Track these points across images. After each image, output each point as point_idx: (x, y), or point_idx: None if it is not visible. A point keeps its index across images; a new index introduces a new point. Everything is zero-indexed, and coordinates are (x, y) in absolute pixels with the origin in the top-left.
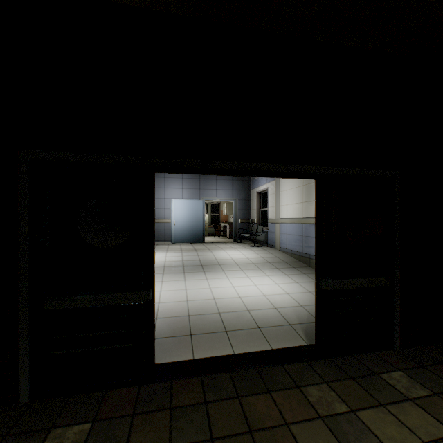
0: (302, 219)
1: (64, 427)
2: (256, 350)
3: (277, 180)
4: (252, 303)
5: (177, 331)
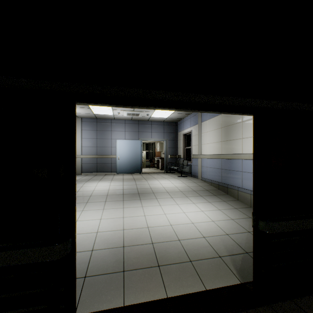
0: (220, 155)
1: None
2: (190, 292)
3: (199, 124)
4: (183, 232)
5: (110, 267)
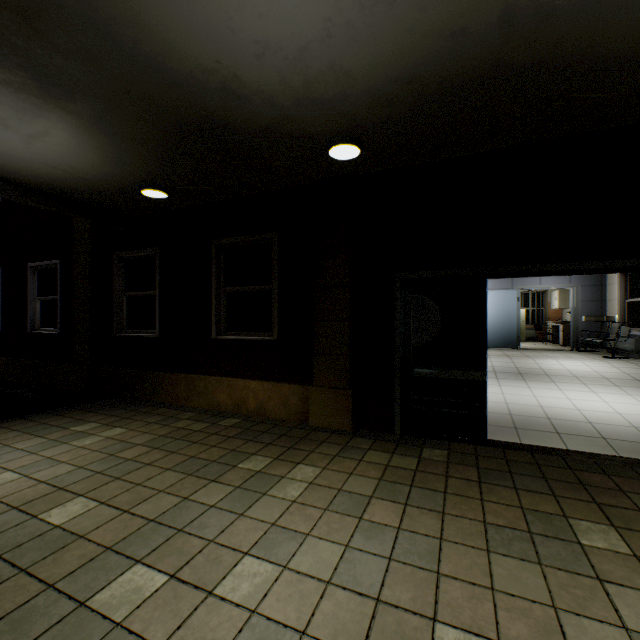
0: None
1: (430, 448)
2: (596, 452)
3: None
4: (597, 417)
5: (499, 423)
